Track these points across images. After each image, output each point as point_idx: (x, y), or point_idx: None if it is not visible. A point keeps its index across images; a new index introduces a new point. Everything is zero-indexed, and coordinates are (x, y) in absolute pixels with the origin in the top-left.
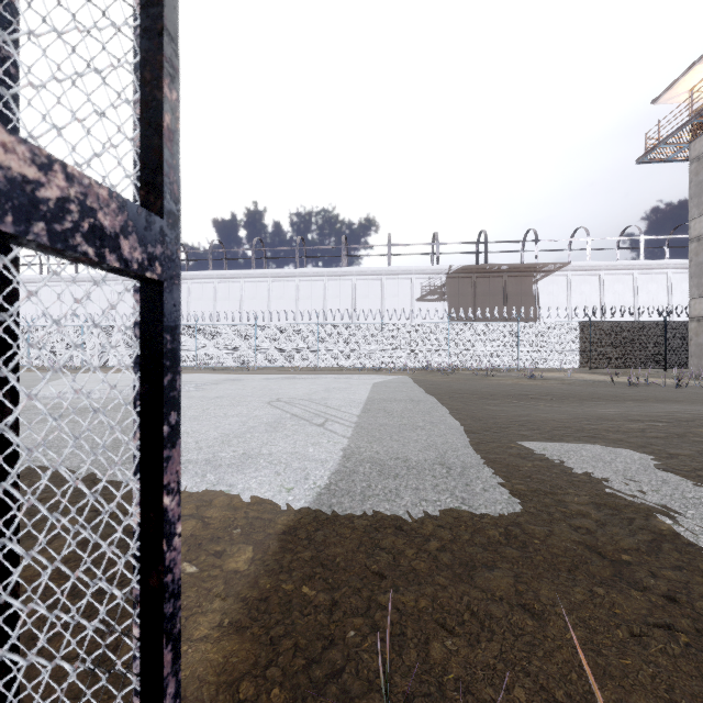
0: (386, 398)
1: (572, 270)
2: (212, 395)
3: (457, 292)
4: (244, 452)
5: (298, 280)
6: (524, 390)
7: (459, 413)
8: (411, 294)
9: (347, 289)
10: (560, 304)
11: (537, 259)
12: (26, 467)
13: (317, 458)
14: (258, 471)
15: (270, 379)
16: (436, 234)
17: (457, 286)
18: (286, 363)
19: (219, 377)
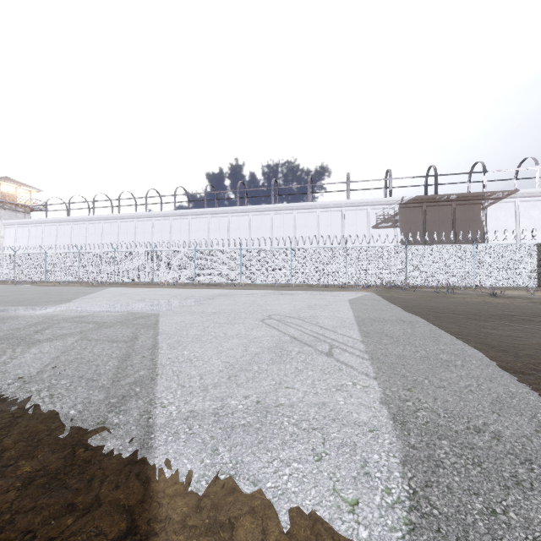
0: (373, 317)
1: (521, 197)
2: (210, 311)
3: (409, 220)
4: (257, 398)
5: (272, 214)
6: (503, 309)
7: (467, 339)
8: (367, 223)
9: (313, 220)
10: (508, 228)
11: (485, 188)
12: (12, 411)
13: (359, 420)
14: (287, 446)
15: (255, 295)
16: (389, 171)
17: (408, 214)
18: (264, 280)
19: (213, 292)
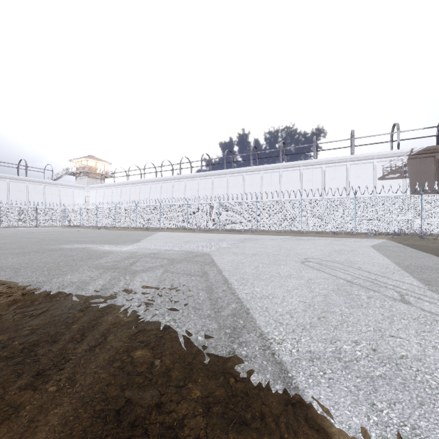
0: (417, 265)
1: None
2: (249, 252)
3: (419, 170)
4: (370, 345)
5: (281, 171)
6: None
7: None
8: (373, 175)
9: (318, 174)
10: None
11: None
12: (153, 331)
13: None
14: None
15: (276, 239)
16: (397, 124)
17: (419, 164)
18: (277, 227)
19: (239, 236)
